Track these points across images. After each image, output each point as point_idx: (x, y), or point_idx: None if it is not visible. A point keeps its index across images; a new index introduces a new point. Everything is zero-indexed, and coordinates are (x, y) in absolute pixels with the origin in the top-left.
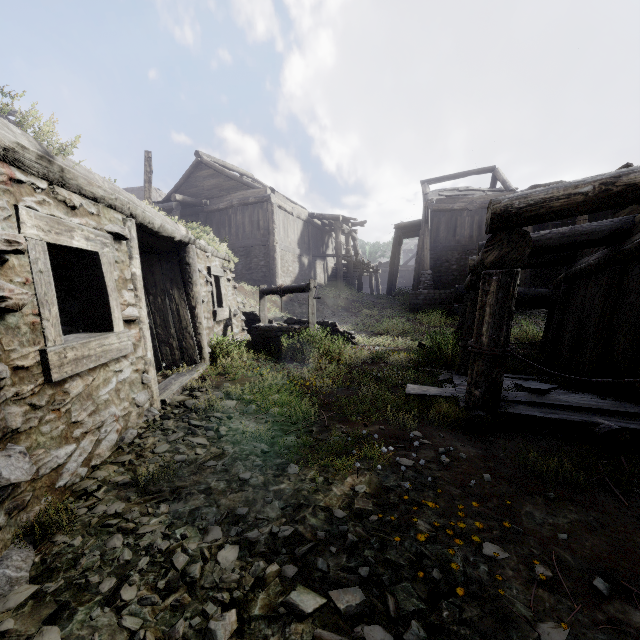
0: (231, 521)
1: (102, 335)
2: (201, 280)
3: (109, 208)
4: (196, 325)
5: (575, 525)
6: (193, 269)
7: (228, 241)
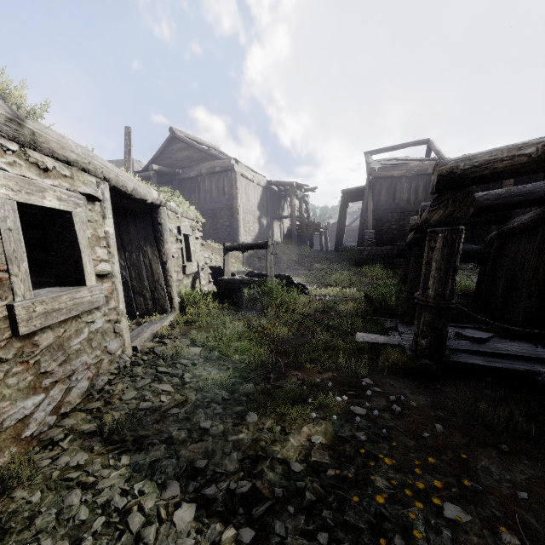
0: (190, 475)
1: (73, 289)
2: (172, 238)
3: (83, 171)
4: (167, 278)
5: (533, 482)
6: (164, 228)
7: (198, 205)
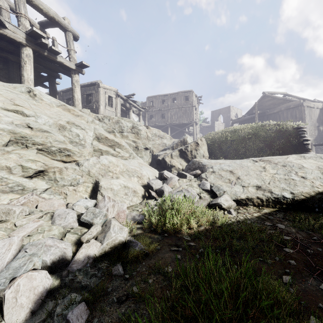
0: None
1: None
2: None
3: None
4: None
5: None
6: None
7: None
